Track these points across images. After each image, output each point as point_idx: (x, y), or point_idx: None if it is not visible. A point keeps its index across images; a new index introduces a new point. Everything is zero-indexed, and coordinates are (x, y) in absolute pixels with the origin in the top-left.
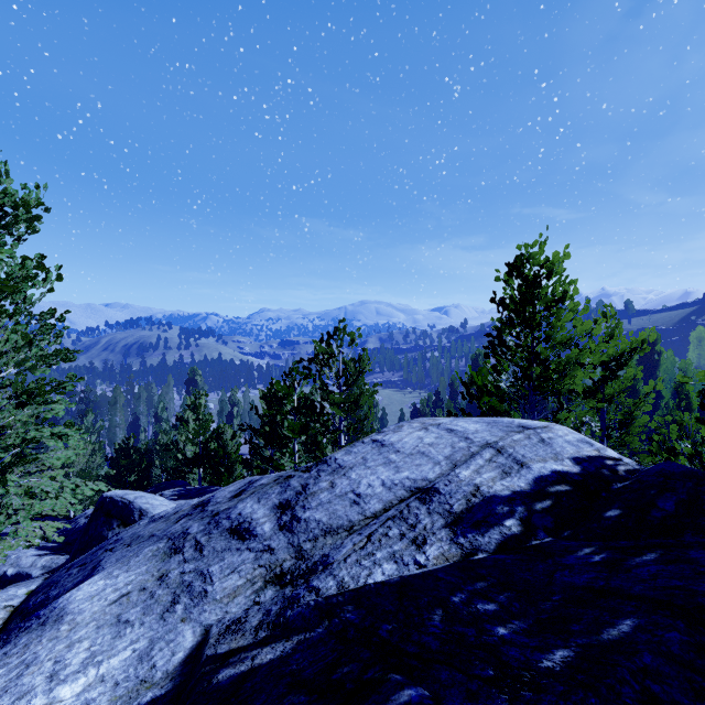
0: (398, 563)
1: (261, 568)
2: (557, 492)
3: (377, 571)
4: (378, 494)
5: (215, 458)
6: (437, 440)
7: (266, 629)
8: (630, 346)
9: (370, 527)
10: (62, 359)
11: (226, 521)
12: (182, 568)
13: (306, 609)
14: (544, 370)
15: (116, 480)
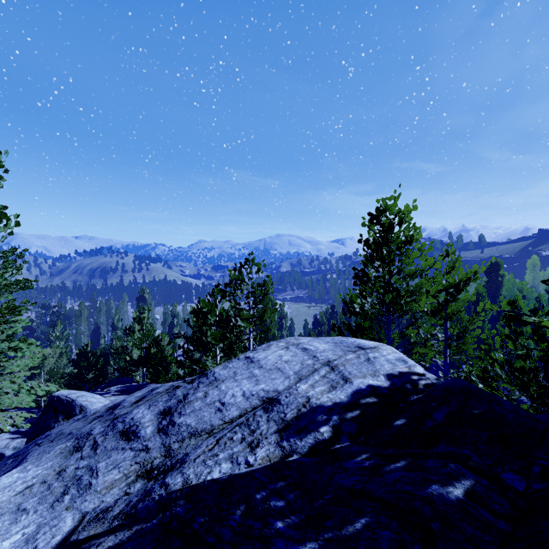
0: (233, 463)
1: (136, 465)
2: (366, 404)
3: (216, 469)
4: (238, 402)
5: (155, 360)
6: (292, 357)
7: (119, 519)
8: (465, 276)
9: (223, 431)
10: (21, 287)
11: (121, 424)
12: (77, 464)
13: (151, 503)
14: (396, 296)
15: (76, 378)
